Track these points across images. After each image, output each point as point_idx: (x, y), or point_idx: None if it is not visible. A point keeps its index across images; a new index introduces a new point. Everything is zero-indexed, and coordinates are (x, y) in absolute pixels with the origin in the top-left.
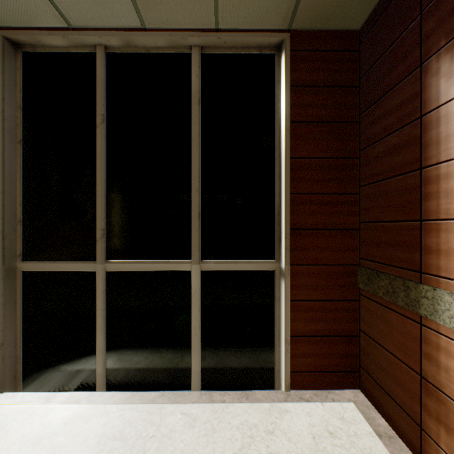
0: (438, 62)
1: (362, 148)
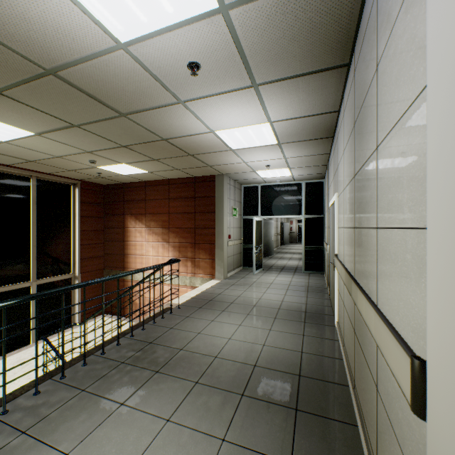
0: (128, 217)
1: (106, 227)
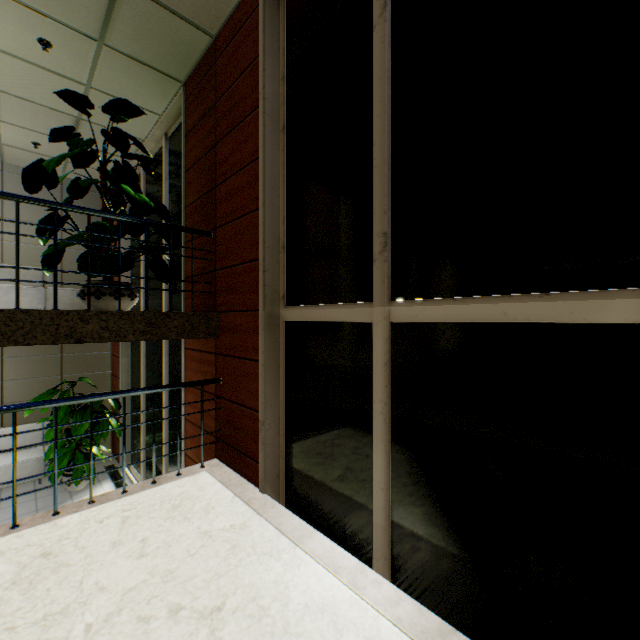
0: None
1: None
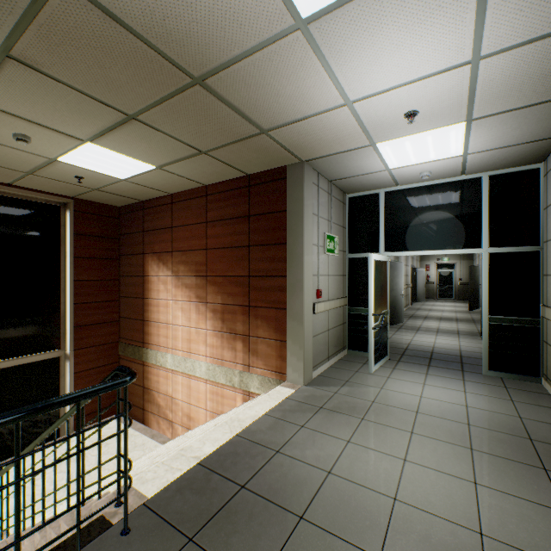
0: (149, 258)
1: (121, 275)
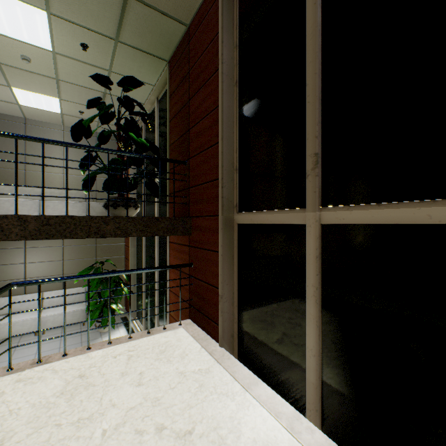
0: None
1: None
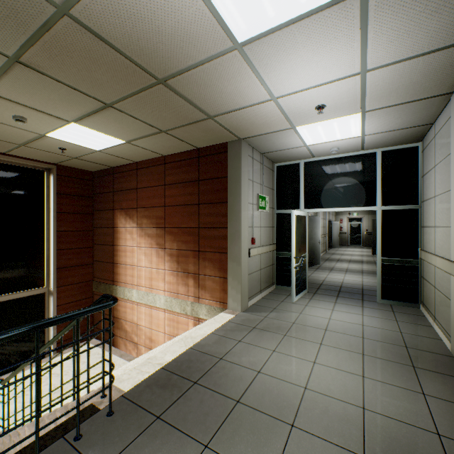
0: (118, 213)
1: (95, 227)
